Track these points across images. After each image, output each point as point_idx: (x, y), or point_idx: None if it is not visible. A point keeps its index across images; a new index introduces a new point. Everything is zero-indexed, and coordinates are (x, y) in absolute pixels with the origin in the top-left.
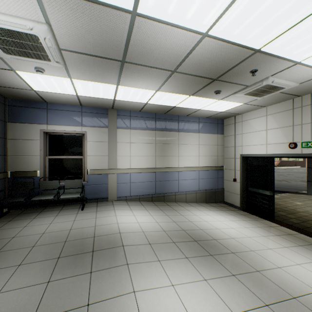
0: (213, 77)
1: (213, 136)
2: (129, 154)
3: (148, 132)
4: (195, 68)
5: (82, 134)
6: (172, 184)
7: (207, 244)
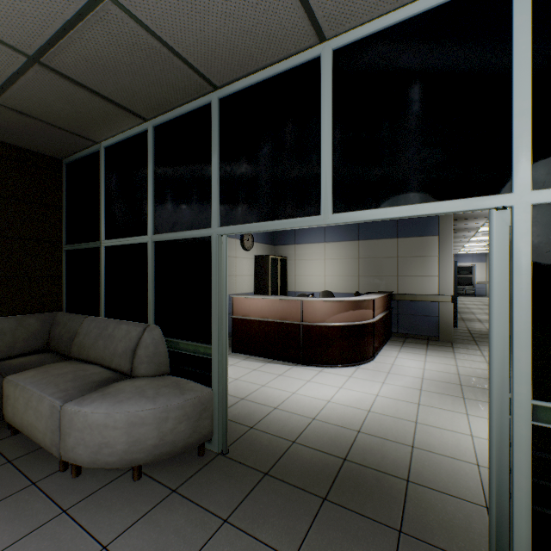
0: None
1: None
2: None
3: None
4: None
5: (471, 266)
6: None
7: None
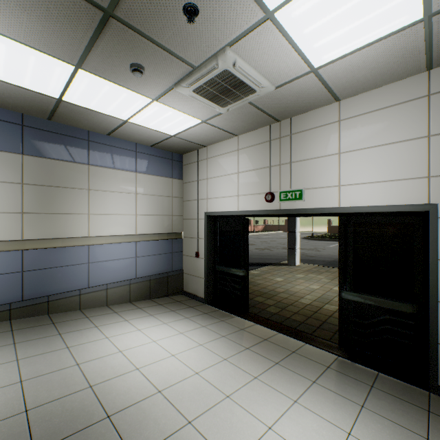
0: (100, 0)
1: (165, 180)
2: None
3: None
4: None
5: None
6: (73, 272)
7: None
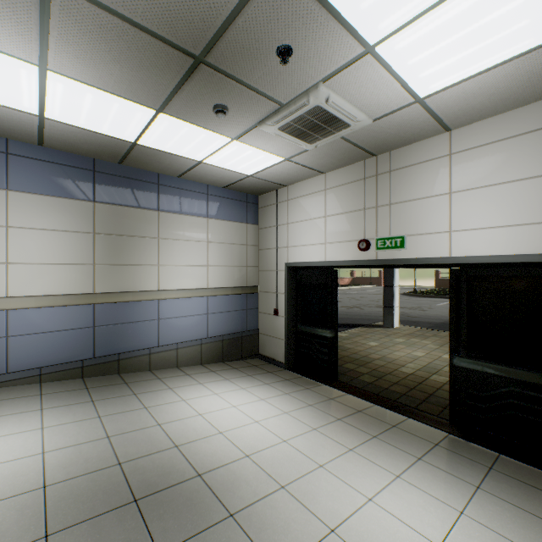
0: (193, 49)
1: (239, 226)
2: (5, 259)
3: (71, 204)
4: None
5: None
6: (143, 329)
7: (167, 504)
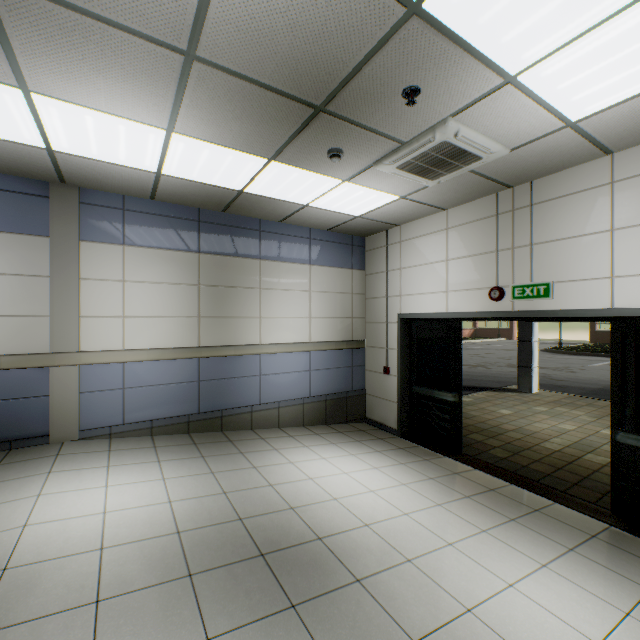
0: (314, 100)
1: (343, 273)
2: (122, 312)
3: (178, 256)
4: (252, 54)
5: None
6: (245, 385)
7: (293, 562)
